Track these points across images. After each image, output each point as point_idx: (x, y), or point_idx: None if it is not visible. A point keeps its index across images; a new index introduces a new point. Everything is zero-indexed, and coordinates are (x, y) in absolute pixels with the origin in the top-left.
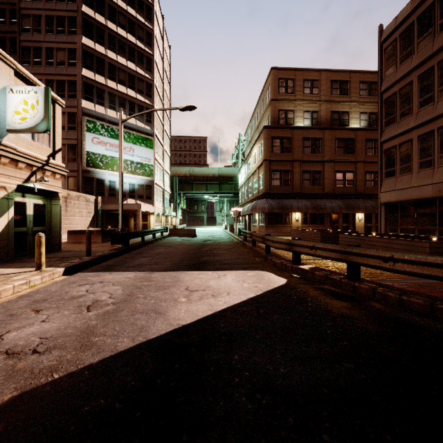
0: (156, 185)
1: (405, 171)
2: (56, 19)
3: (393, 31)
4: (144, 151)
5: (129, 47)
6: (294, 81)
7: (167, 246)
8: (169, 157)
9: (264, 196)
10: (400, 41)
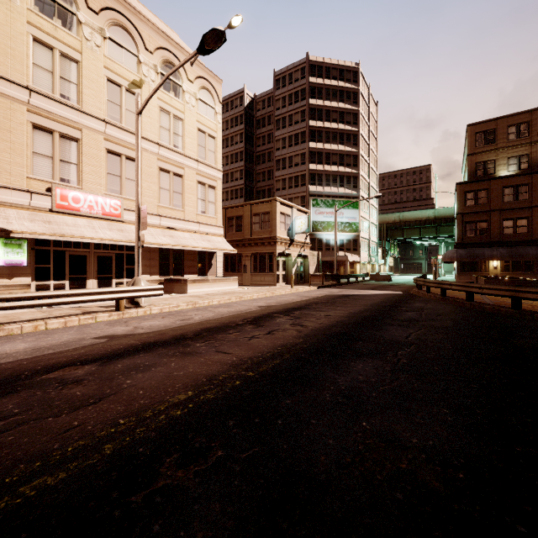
0: (362, 238)
1: None
2: (294, 136)
3: None
4: (351, 212)
5: (340, 134)
6: (495, 130)
7: (362, 284)
8: (375, 208)
9: (456, 246)
10: None
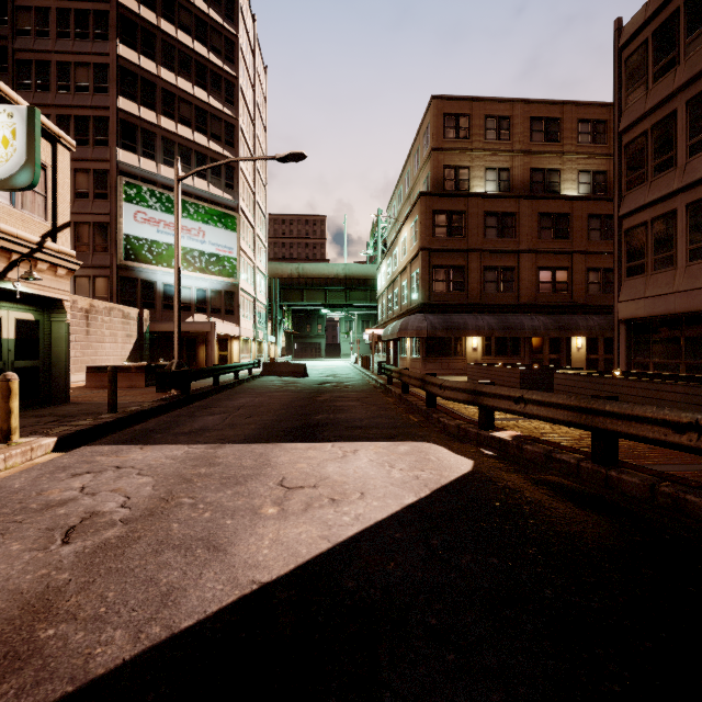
0: (243, 292)
1: (664, 265)
2: (74, 15)
3: (641, 27)
4: (222, 235)
5: (197, 63)
6: (470, 118)
7: (256, 394)
8: (264, 246)
9: (421, 308)
10: (654, 43)
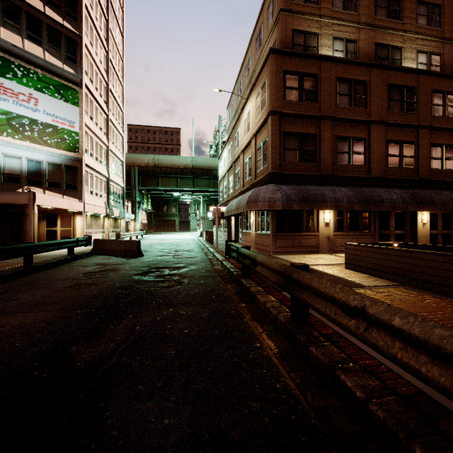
0: (90, 169)
1: None
2: None
3: None
4: (60, 106)
5: None
6: None
7: None
8: (121, 136)
9: (271, 178)
10: None
